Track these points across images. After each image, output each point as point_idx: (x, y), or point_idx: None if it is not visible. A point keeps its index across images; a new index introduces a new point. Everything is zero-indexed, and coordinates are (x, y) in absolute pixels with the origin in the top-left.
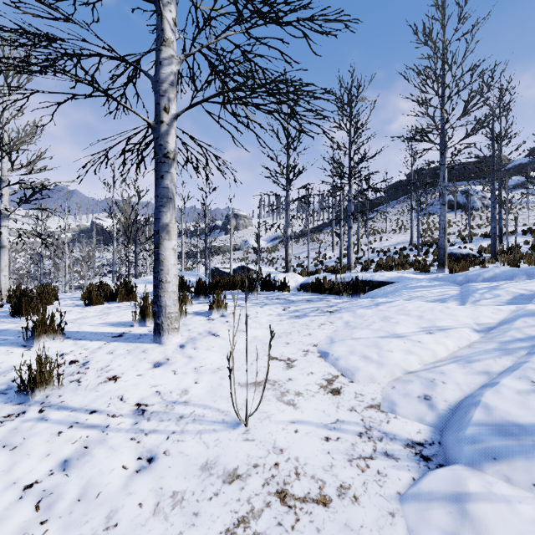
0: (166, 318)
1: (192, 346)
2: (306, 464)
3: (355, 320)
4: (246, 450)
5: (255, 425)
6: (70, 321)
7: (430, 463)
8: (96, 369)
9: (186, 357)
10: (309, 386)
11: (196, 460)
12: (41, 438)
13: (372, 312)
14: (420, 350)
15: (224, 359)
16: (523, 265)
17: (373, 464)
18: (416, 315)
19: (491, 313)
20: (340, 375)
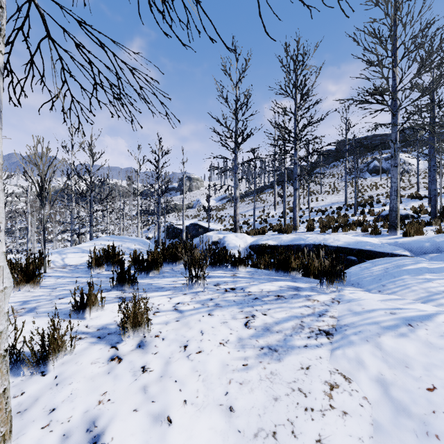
0: None
1: None
2: None
3: (399, 379)
4: None
5: None
6: None
7: None
8: None
9: None
10: None
11: None
12: None
13: (416, 348)
14: None
15: None
16: None
17: None
18: None
19: None
20: None
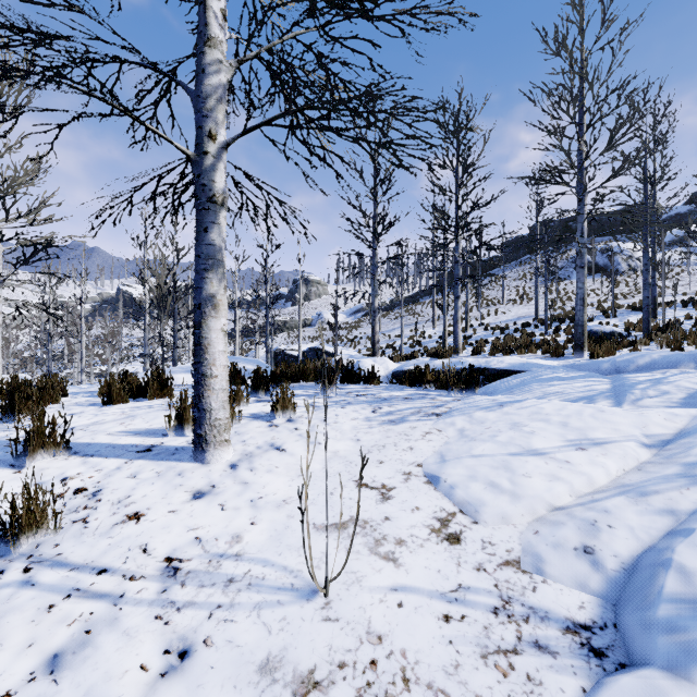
0: (212, 427)
1: (248, 466)
2: (418, 662)
3: (473, 427)
4: (326, 637)
5: (339, 595)
6: (80, 428)
7: (605, 661)
8: (111, 501)
9: (239, 483)
10: (415, 530)
11: (253, 654)
12: (22, 616)
13: (495, 415)
14: (569, 475)
15: (292, 485)
16: (687, 347)
17: (519, 663)
18: (559, 422)
19: (664, 419)
20: (458, 512)
